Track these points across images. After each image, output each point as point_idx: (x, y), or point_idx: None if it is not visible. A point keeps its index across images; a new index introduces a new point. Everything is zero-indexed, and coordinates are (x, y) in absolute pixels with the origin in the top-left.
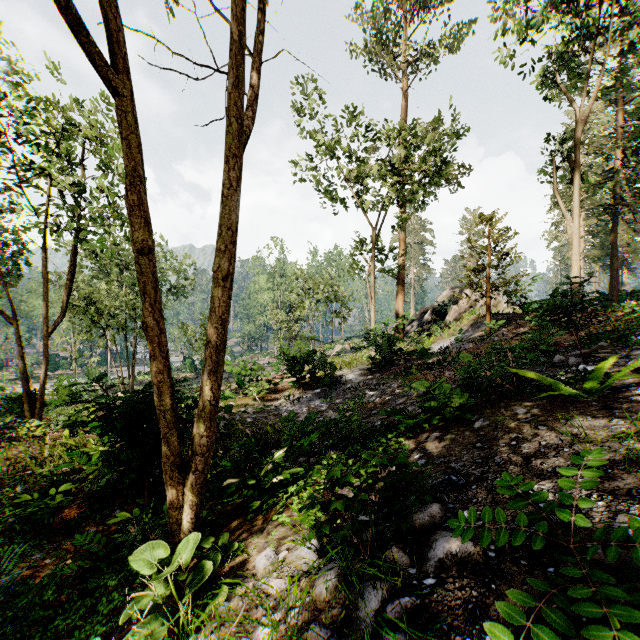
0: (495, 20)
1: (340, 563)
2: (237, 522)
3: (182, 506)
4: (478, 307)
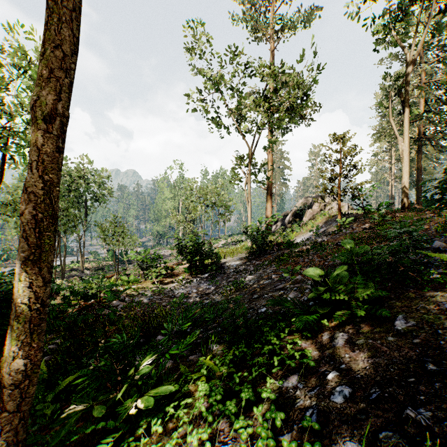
0: None
1: None
2: None
3: None
4: (327, 210)
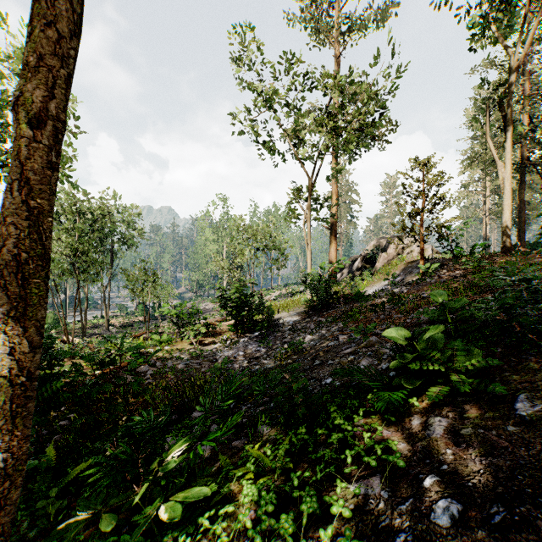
0: None
1: None
2: None
3: None
4: (405, 254)
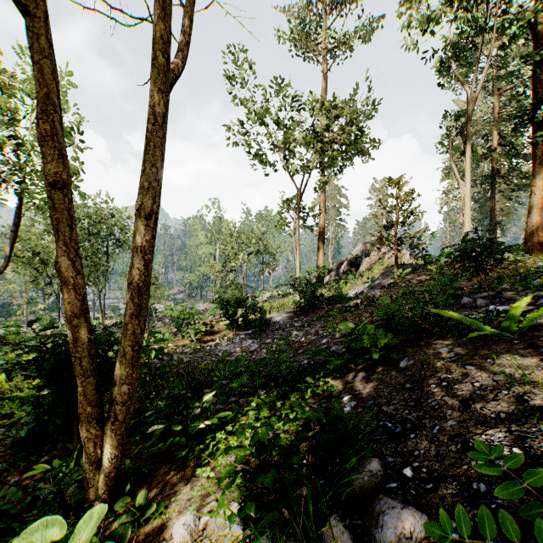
0: (401, 13)
1: (268, 541)
2: (162, 471)
3: (100, 459)
4: (386, 259)
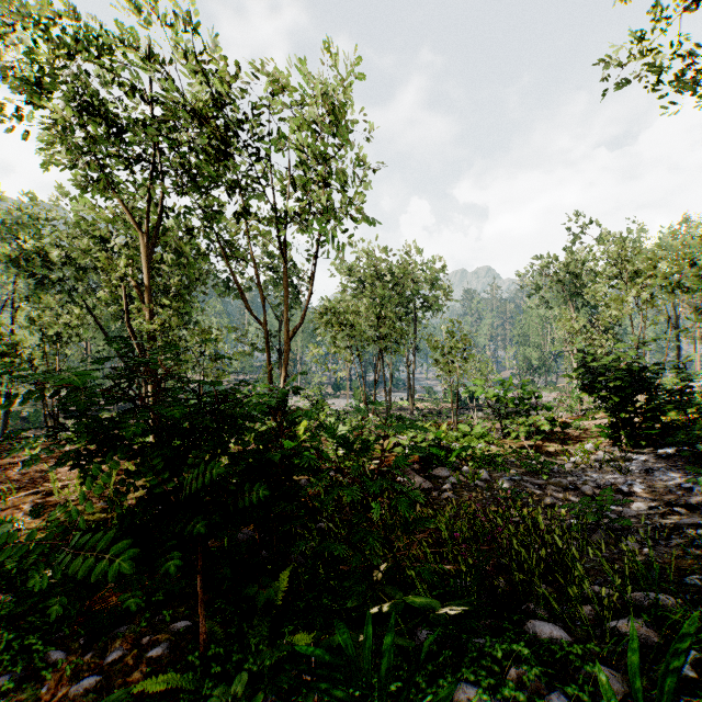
0: None
1: None
2: None
3: None
4: None
